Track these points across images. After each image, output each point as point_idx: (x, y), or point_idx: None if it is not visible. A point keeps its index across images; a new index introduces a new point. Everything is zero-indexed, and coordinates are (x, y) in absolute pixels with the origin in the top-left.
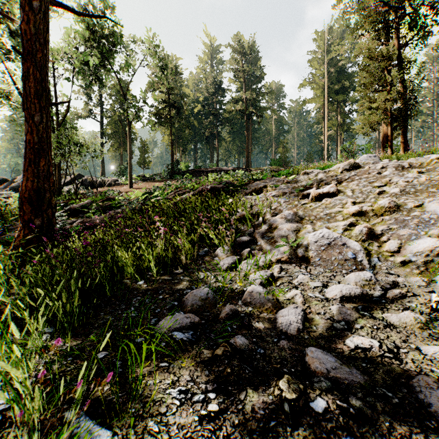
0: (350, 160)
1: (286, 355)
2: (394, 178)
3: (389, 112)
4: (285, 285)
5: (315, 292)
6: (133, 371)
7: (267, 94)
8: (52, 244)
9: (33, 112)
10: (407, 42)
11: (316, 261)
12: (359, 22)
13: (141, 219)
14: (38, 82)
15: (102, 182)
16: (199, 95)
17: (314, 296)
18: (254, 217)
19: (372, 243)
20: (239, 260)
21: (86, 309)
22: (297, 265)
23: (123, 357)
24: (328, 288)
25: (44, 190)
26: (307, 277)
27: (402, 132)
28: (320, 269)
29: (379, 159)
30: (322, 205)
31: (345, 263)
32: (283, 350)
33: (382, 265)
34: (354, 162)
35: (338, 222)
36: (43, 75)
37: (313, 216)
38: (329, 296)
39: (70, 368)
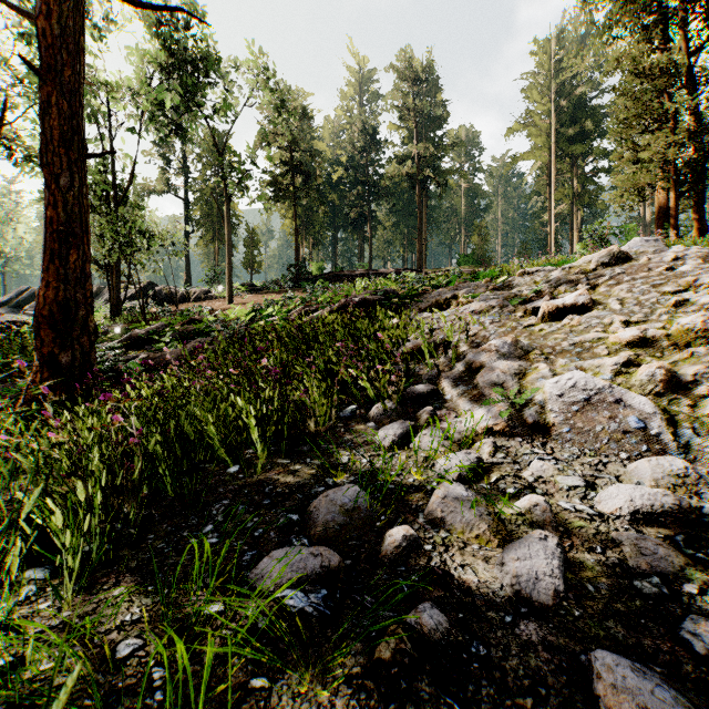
0: (612, 248)
1: (540, 666)
2: (703, 277)
3: (672, 167)
4: (508, 481)
5: (572, 499)
6: (187, 700)
7: (453, 147)
8: (89, 396)
9: (57, 171)
10: (704, 42)
11: (563, 433)
12: (616, 13)
13: (243, 354)
14: (65, 119)
15: (186, 295)
16: (341, 152)
17: (573, 509)
18: (438, 350)
19: (676, 400)
20: (413, 429)
21: (123, 525)
22: (525, 439)
23: (171, 657)
24: (601, 492)
25: (76, 303)
26: (551, 466)
27: (695, 201)
28: (573, 450)
29: (664, 245)
30: (564, 327)
31: (624, 439)
32: (531, 648)
33: (703, 445)
34: (619, 250)
35: (601, 359)
36: (74, 106)
37: (549, 347)
38: (605, 510)
39: (36, 700)
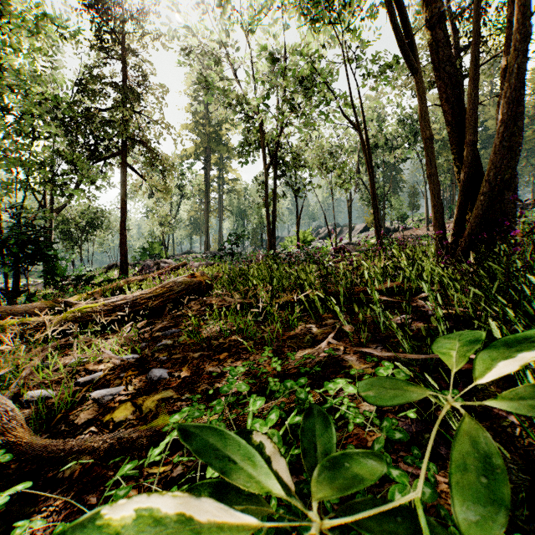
0: None
1: None
2: None
3: None
4: None
5: None
6: None
7: None
8: None
9: None
10: None
11: None
12: None
13: None
14: None
15: (395, 228)
16: None
17: None
18: None
19: None
20: None
21: None
22: None
23: None
24: None
25: None
26: None
27: None
28: None
29: None
30: None
31: None
32: None
33: None
34: None
35: None
36: None
37: None
38: None
39: None
